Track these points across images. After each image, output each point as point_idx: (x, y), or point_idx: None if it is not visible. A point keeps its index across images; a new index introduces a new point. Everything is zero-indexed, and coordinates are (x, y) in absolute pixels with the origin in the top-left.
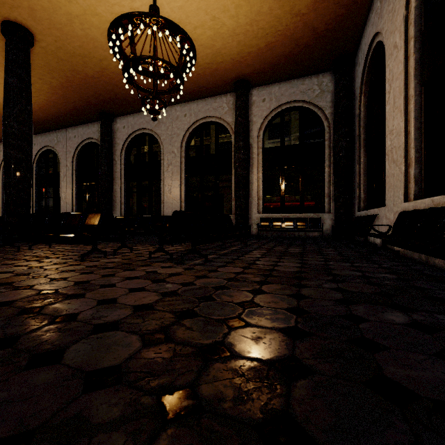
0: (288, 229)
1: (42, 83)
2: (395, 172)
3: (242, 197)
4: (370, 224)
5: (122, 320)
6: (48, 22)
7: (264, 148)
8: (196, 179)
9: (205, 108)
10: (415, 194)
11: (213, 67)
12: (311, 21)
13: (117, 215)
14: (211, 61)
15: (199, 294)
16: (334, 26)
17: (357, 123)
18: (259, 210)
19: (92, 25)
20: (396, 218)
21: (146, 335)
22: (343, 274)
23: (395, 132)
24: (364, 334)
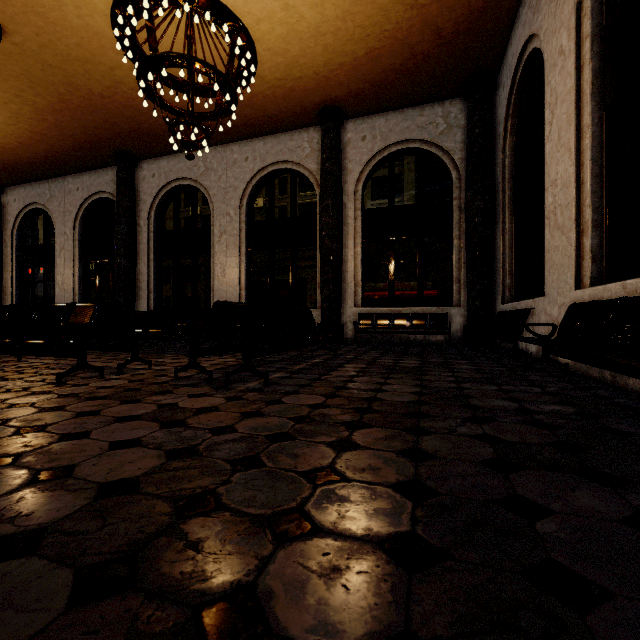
0: (399, 329)
1: (21, 103)
2: (561, 244)
3: (331, 283)
4: (522, 322)
5: (57, 523)
6: (22, 2)
7: (364, 210)
8: (266, 257)
9: (276, 149)
10: (592, 277)
11: (288, 86)
12: (433, 17)
13: (142, 309)
14: (283, 76)
15: (238, 452)
16: (467, 26)
17: (500, 173)
18: (357, 302)
19: (95, 10)
20: (564, 314)
21: (89, 569)
22: (489, 406)
23: (561, 183)
24: (552, 552)
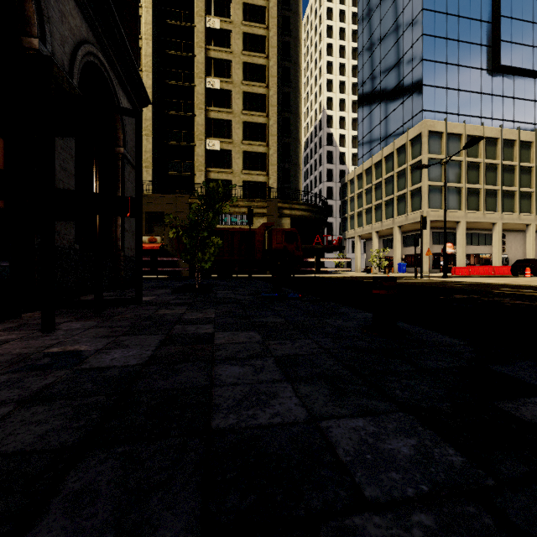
0: None
1: None
2: None
3: None
4: None
5: None
6: None
7: None
8: None
9: None
10: None
11: None
12: None
13: None
14: None
15: None
16: None
17: None
18: None
19: None
20: None
21: None
22: None
23: None
24: None
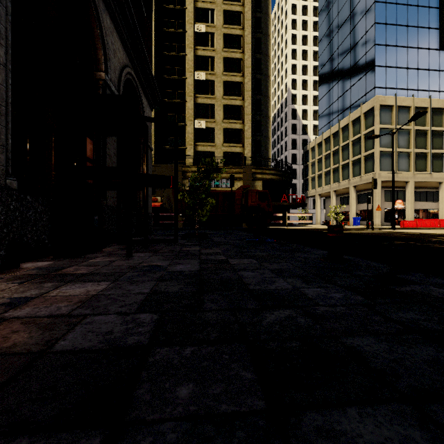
0: None
1: None
2: None
3: None
4: None
5: None
6: None
7: None
8: None
9: None
10: None
11: None
12: None
13: None
14: None
15: None
16: None
17: None
18: None
19: None
20: None
21: None
22: None
23: None
24: None
